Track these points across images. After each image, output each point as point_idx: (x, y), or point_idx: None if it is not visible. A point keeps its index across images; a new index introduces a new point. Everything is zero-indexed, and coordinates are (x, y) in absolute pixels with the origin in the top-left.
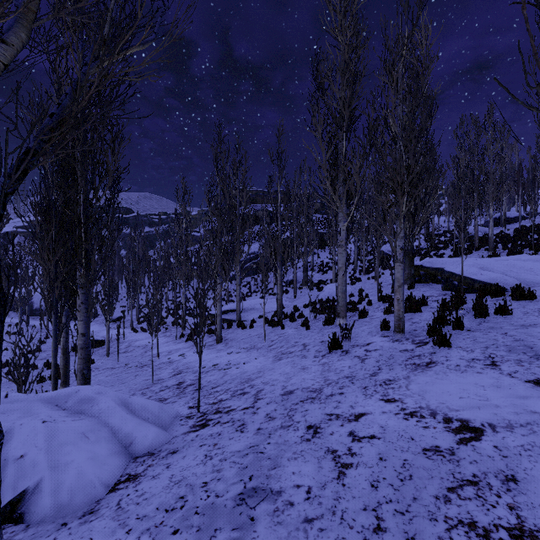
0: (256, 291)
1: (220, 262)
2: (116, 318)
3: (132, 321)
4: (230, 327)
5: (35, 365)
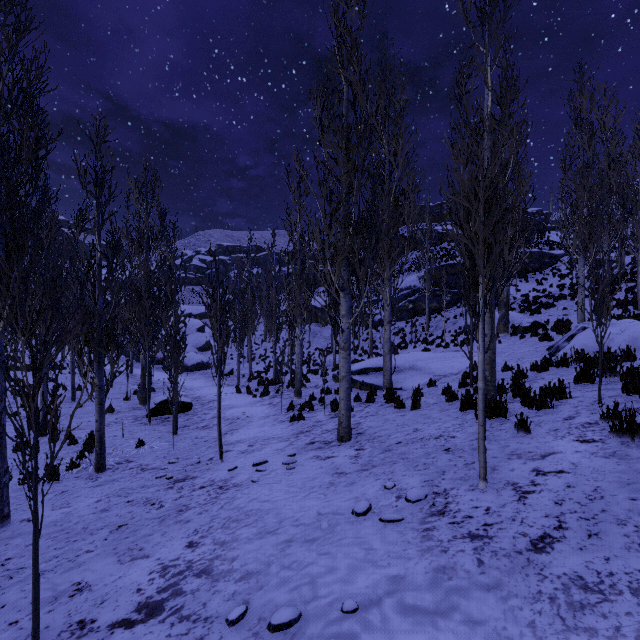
0: (415, 341)
1: (346, 260)
2: (225, 371)
3: (238, 377)
4: (372, 401)
5: (72, 438)
